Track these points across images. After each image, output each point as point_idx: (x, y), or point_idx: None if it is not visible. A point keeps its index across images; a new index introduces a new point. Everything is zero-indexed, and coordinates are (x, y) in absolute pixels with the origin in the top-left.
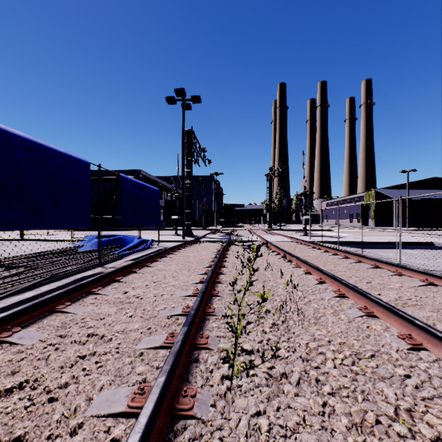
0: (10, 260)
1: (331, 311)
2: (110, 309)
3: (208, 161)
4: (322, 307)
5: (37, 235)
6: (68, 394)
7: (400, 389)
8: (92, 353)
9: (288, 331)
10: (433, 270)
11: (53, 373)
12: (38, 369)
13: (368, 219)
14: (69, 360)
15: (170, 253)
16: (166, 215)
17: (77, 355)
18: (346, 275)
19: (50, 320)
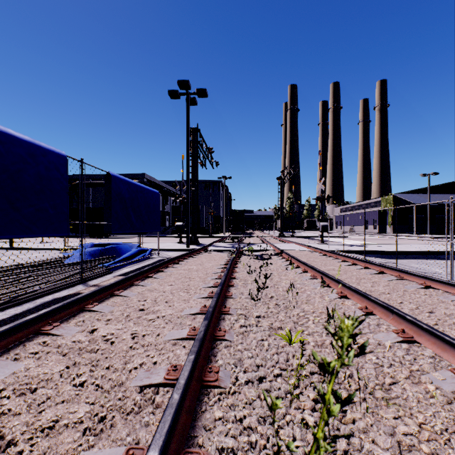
0: None
1: (405, 372)
2: (54, 368)
3: (216, 164)
4: (387, 363)
5: (30, 243)
6: None
7: None
8: None
9: (345, 421)
10: None
11: None
12: None
13: (385, 226)
14: None
15: (169, 265)
16: (171, 222)
17: None
18: (394, 300)
19: None
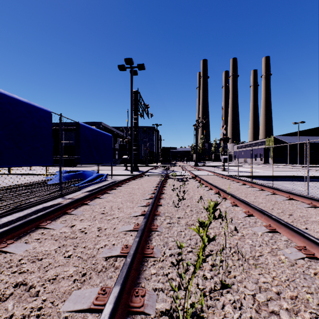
0: None
1: (268, 249)
2: (51, 247)
3: (151, 115)
4: (258, 244)
5: (22, 170)
6: None
7: None
8: None
9: (229, 276)
10: None
11: None
12: None
13: (268, 158)
14: None
15: (119, 185)
16: (119, 155)
17: None
18: (268, 207)
19: None
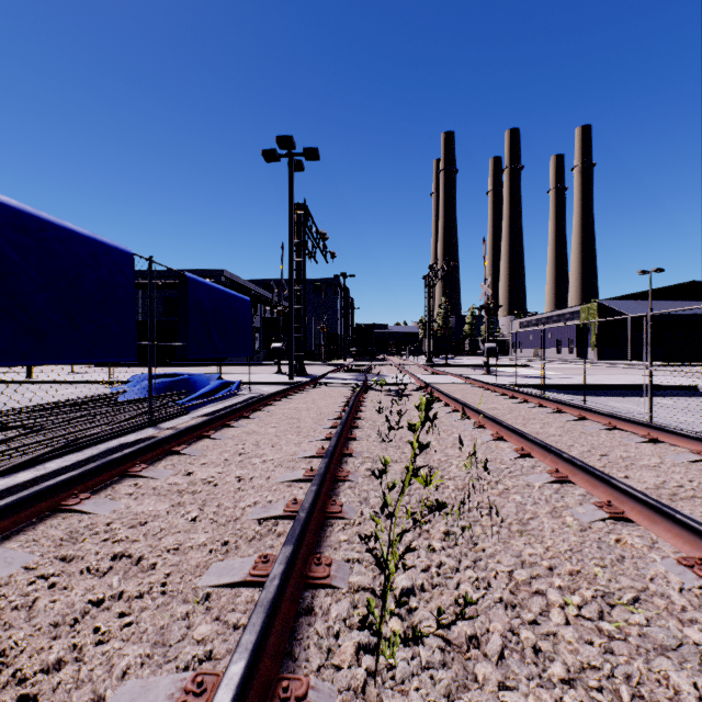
0: (3, 416)
1: (548, 508)
2: (158, 506)
3: (331, 255)
4: (531, 501)
5: (55, 374)
6: (57, 689)
7: None
8: (115, 596)
9: (474, 548)
10: None
11: (36, 640)
12: (8, 631)
13: (586, 349)
14: (71, 610)
15: (268, 403)
16: (263, 342)
17: (88, 599)
18: (564, 443)
19: (50, 526)
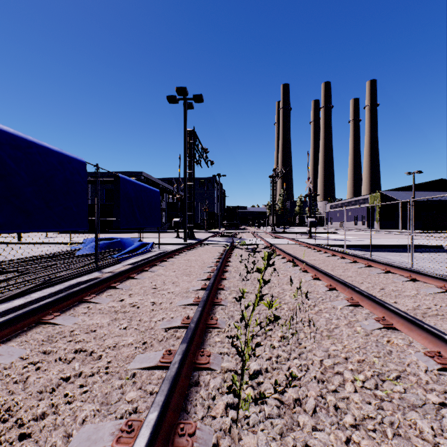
0: (3, 264)
1: (345, 322)
2: (102, 320)
3: (211, 163)
4: (335, 317)
5: (35, 238)
6: (43, 430)
7: (437, 421)
8: (77, 375)
9: (299, 346)
10: (446, 275)
11: (29, 401)
12: (12, 396)
13: (373, 222)
14: (50, 383)
15: (170, 256)
16: (167, 218)
17: (60, 377)
18: (357, 281)
19: (35, 333)
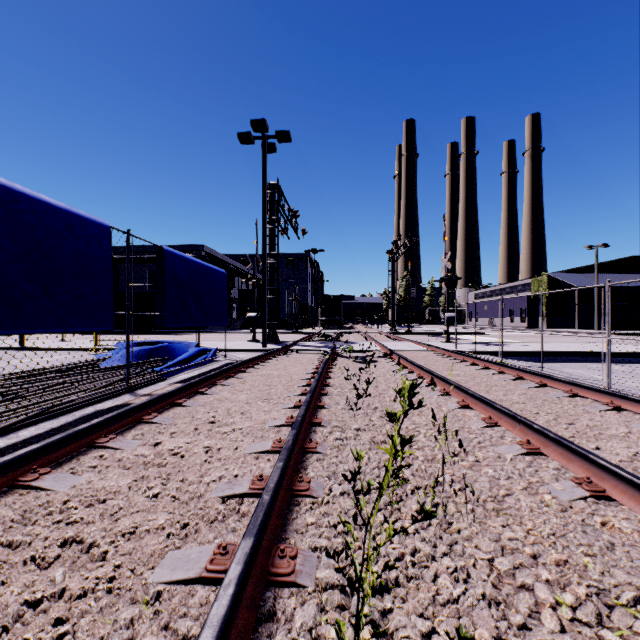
0: None
1: (523, 484)
2: (120, 481)
3: (302, 232)
4: (504, 476)
5: (46, 342)
6: None
7: None
8: (54, 596)
9: (449, 530)
10: None
11: None
12: None
13: (537, 318)
14: (0, 615)
15: (241, 370)
16: (240, 312)
17: (23, 600)
18: (528, 411)
19: (2, 505)
